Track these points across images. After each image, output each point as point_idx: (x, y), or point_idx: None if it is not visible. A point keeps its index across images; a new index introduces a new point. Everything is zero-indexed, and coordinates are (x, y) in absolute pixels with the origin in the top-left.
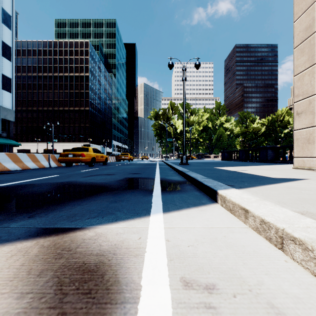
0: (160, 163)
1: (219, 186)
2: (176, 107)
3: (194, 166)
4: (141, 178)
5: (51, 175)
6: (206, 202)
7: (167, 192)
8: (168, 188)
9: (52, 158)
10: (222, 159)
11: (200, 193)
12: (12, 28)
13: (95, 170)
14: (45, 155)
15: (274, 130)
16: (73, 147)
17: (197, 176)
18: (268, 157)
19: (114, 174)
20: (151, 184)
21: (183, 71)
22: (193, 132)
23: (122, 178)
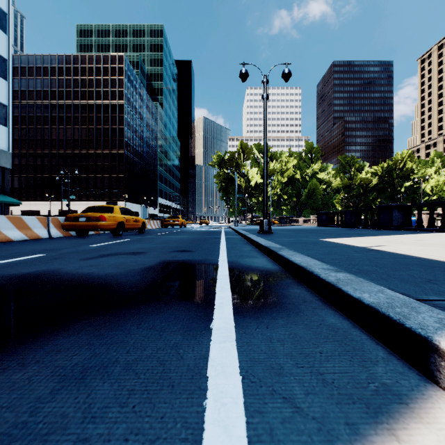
0: (226, 231)
1: (411, 312)
2: (249, 149)
3: (284, 237)
4: (192, 263)
5: (28, 255)
6: (398, 383)
7: (250, 313)
8: (250, 298)
9: (54, 223)
10: (319, 224)
11: (341, 321)
12: (8, 31)
13: (117, 244)
14: (41, 219)
15: (390, 182)
16: (89, 206)
17: (307, 261)
18: (394, 222)
19: (145, 252)
20: (210, 281)
21: (264, 84)
22: (274, 185)
23: (154, 264)
